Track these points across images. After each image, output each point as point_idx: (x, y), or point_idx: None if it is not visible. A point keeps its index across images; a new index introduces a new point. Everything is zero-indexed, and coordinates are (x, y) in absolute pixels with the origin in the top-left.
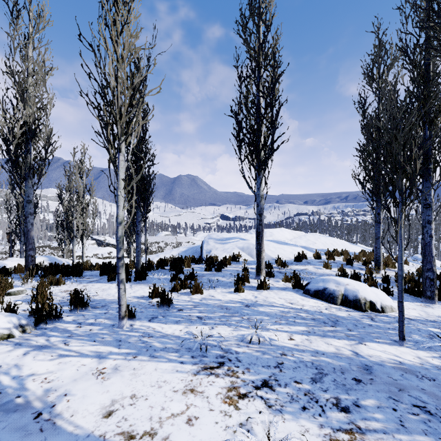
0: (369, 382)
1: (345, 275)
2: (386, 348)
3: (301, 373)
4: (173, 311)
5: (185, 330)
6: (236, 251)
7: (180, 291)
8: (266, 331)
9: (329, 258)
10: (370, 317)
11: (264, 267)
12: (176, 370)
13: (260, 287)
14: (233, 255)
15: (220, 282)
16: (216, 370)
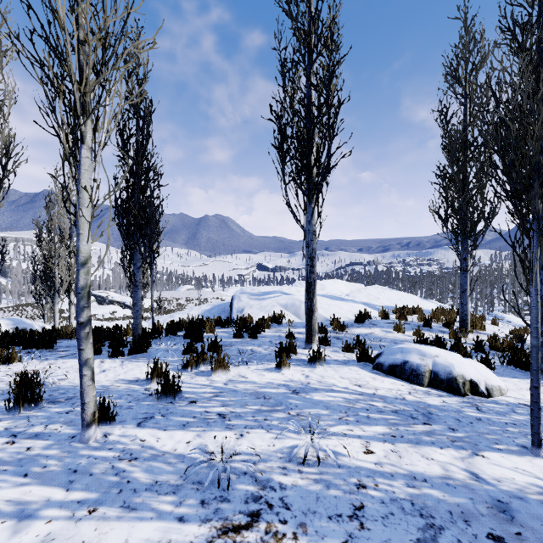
0: (518, 542)
1: (427, 342)
2: (516, 461)
3: (398, 528)
4: (181, 404)
5: (196, 441)
6: (276, 309)
7: (195, 369)
8: (327, 438)
9: (400, 318)
10: (474, 405)
11: (316, 332)
12: (167, 540)
13: (312, 361)
14: (274, 316)
15: (255, 354)
16: (245, 534)
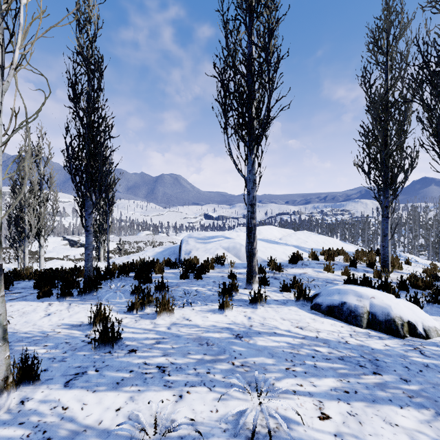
0: None
1: (357, 282)
2: None
3: None
4: (120, 354)
5: (127, 408)
6: (220, 251)
7: (141, 311)
8: (276, 397)
9: (328, 259)
10: (416, 348)
11: (257, 273)
12: None
13: (253, 302)
14: (217, 257)
15: (199, 295)
16: None
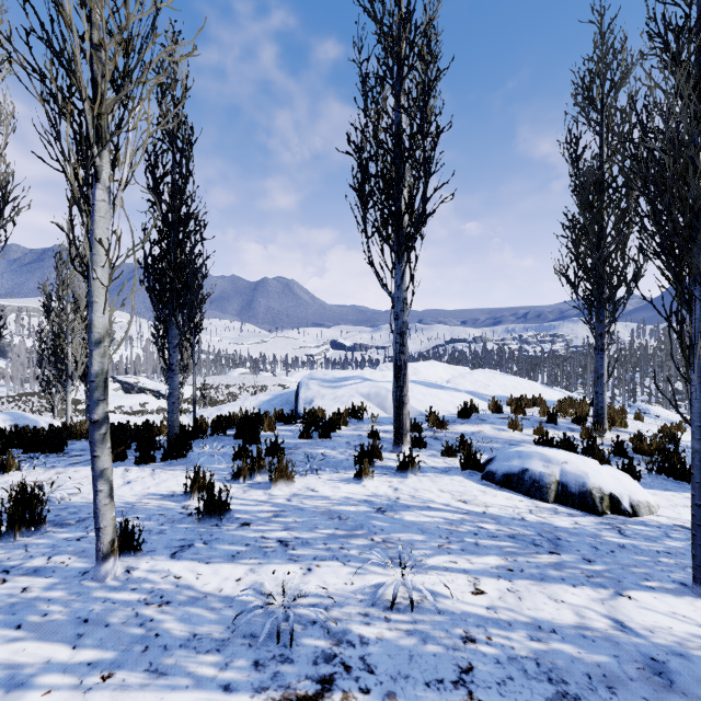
0: None
1: (552, 443)
2: (673, 604)
3: (519, 699)
4: (230, 527)
5: (249, 579)
6: (356, 400)
7: (250, 479)
8: (423, 573)
9: (516, 412)
10: (615, 527)
11: (408, 430)
12: None
13: (402, 469)
14: (352, 409)
15: (327, 459)
16: None
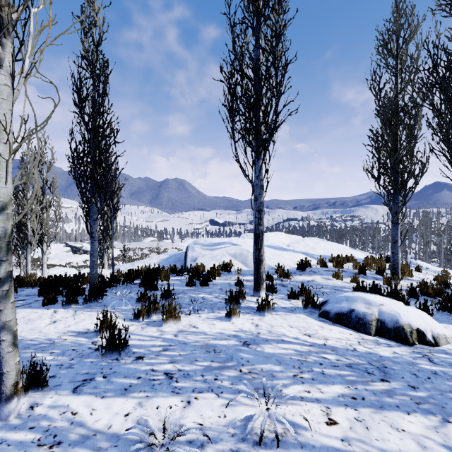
0: None
1: (366, 289)
2: None
3: None
4: (127, 361)
5: (136, 413)
6: (226, 258)
7: (147, 318)
8: (283, 403)
9: (337, 266)
10: (425, 355)
11: (264, 280)
12: None
13: (261, 309)
14: (224, 264)
15: (206, 302)
16: None
